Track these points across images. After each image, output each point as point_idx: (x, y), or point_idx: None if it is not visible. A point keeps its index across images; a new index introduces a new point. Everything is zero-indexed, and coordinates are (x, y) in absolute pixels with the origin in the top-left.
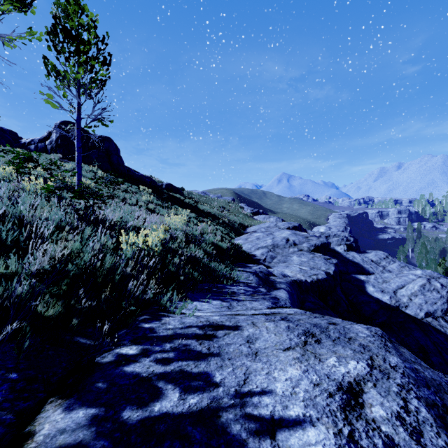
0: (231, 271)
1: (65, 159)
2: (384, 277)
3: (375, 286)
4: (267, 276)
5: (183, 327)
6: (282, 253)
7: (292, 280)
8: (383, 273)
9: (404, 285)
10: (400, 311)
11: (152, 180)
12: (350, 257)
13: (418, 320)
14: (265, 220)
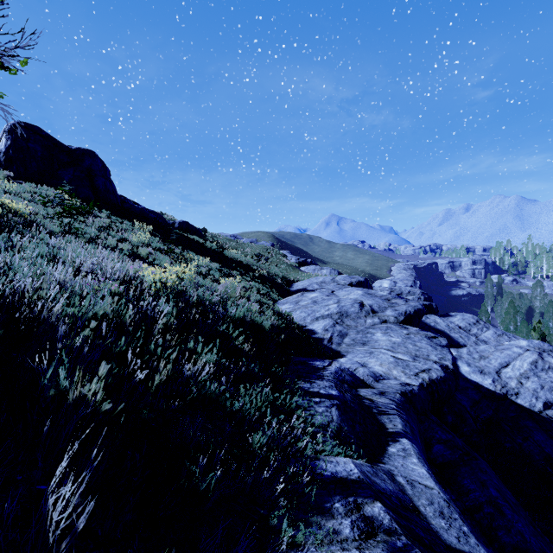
0: (285, 399)
1: (20, 180)
2: (480, 351)
3: (471, 364)
4: (354, 389)
5: None
6: (355, 326)
7: (401, 394)
8: (477, 345)
9: (509, 362)
10: (510, 401)
11: (159, 215)
12: (431, 323)
13: (536, 415)
14: (316, 272)
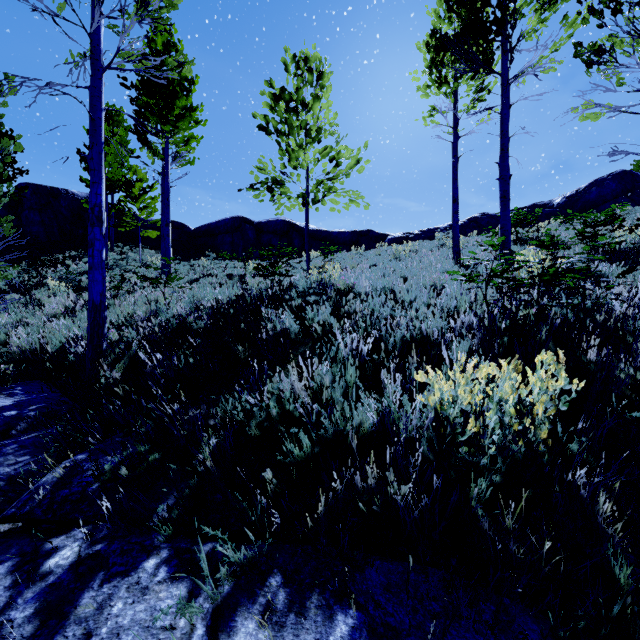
0: None
1: None
2: None
3: None
4: None
5: (90, 636)
6: None
7: None
8: None
9: None
10: None
11: None
12: None
13: None
14: None
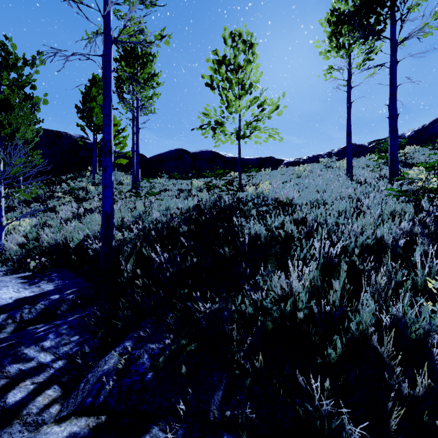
0: None
1: None
2: None
3: None
4: None
5: None
6: None
7: None
8: None
9: None
10: None
11: None
12: None
13: None
14: None
